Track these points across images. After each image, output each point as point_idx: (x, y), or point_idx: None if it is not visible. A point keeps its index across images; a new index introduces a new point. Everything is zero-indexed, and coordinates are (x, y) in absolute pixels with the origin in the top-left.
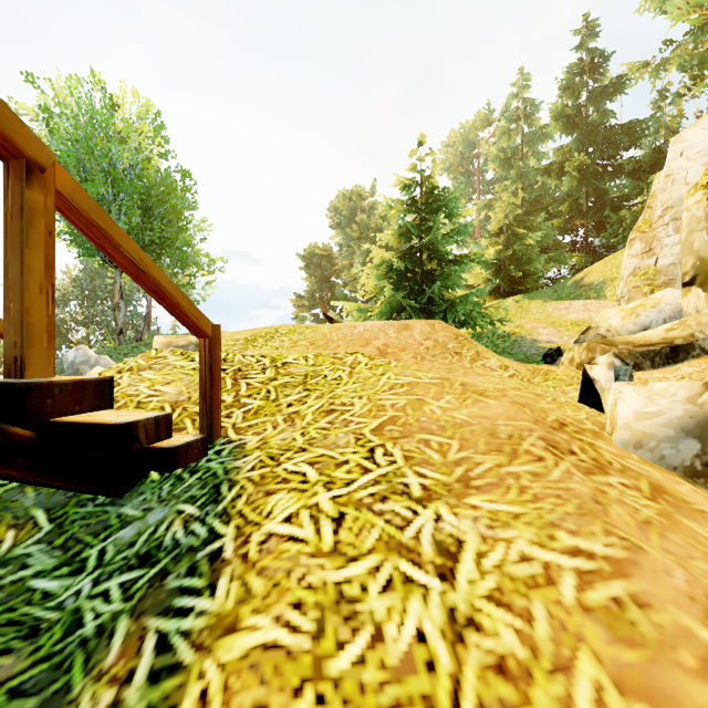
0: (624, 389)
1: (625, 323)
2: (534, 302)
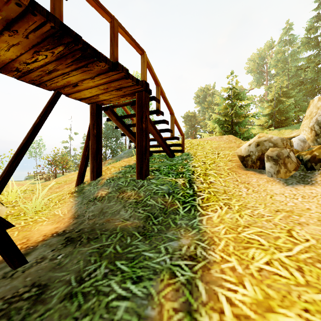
0: None
1: None
2: (287, 130)
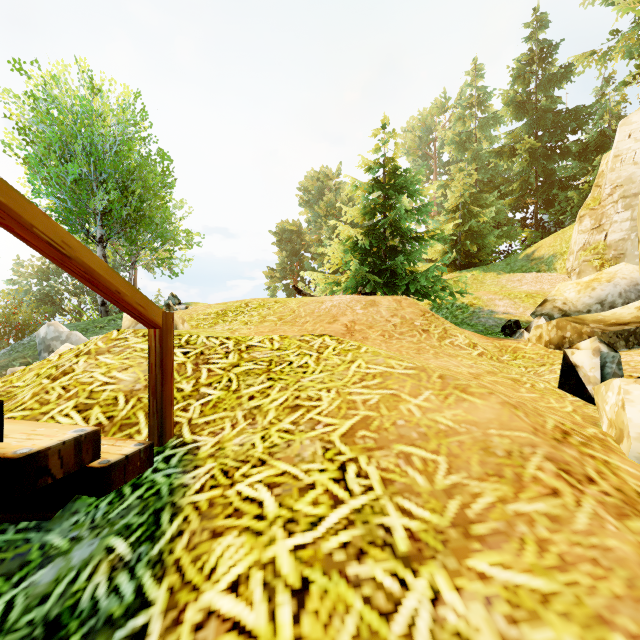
0: (632, 389)
1: (581, 296)
2: (489, 274)
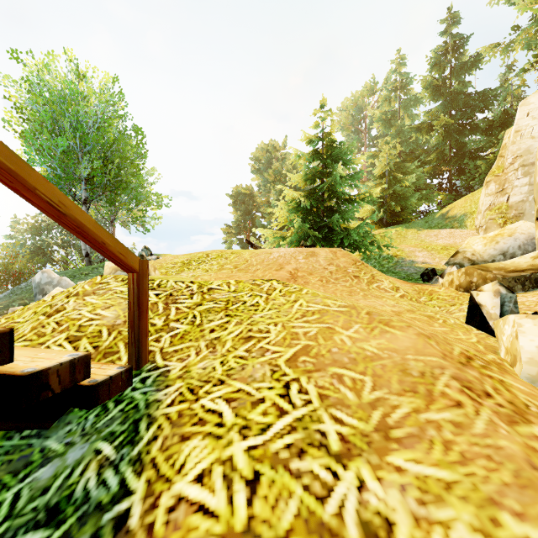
0: (524, 323)
1: (487, 248)
2: (410, 230)
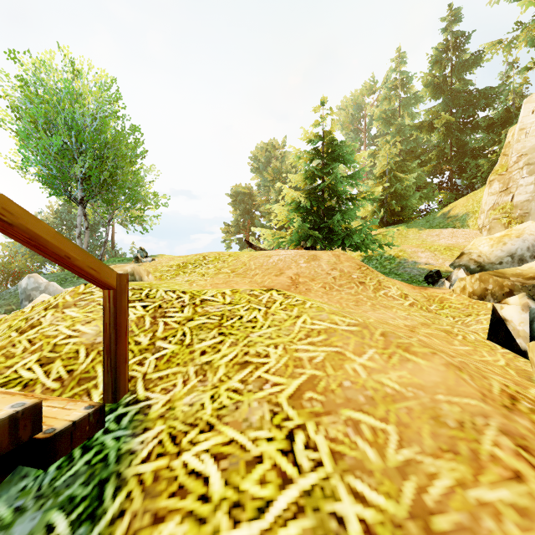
0: None
1: (494, 250)
2: (411, 230)
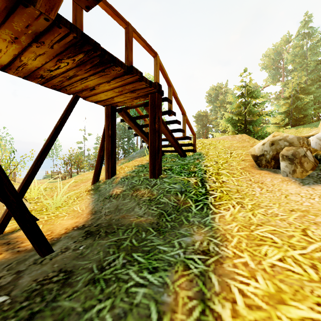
0: None
1: None
2: (305, 129)
